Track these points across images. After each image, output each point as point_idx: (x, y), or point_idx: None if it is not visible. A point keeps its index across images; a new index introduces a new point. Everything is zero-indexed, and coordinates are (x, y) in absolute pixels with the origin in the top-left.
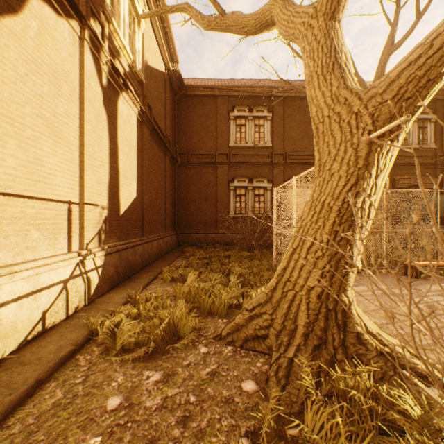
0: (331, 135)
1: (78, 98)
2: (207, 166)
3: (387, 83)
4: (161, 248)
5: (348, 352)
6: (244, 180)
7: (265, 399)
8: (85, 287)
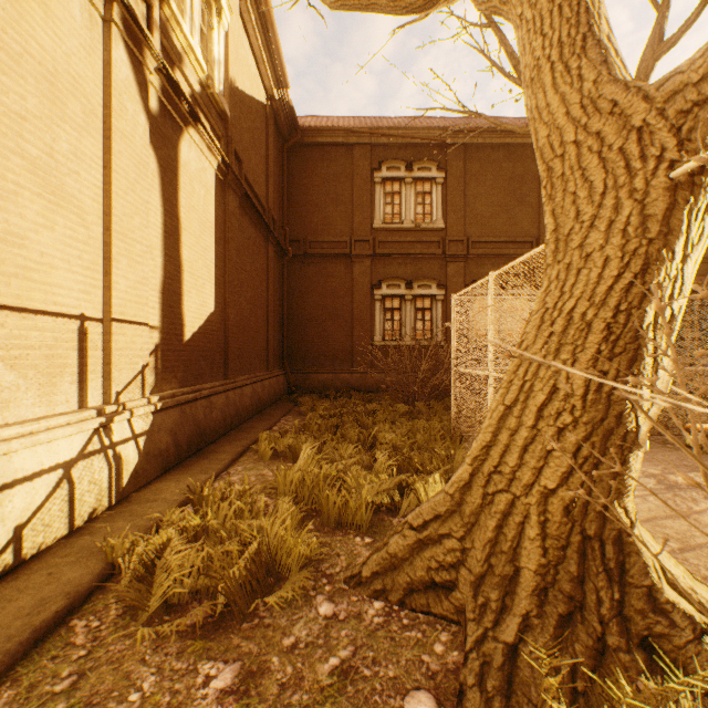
0: (581, 179)
1: (101, 129)
2: (336, 262)
3: None
4: (258, 397)
5: (631, 630)
6: (398, 285)
7: None
8: (111, 473)
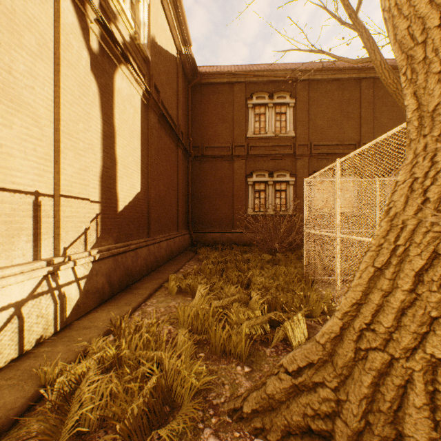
0: None
1: (52, 58)
2: (222, 160)
3: None
4: (171, 249)
5: None
6: (264, 174)
7: None
8: (56, 308)
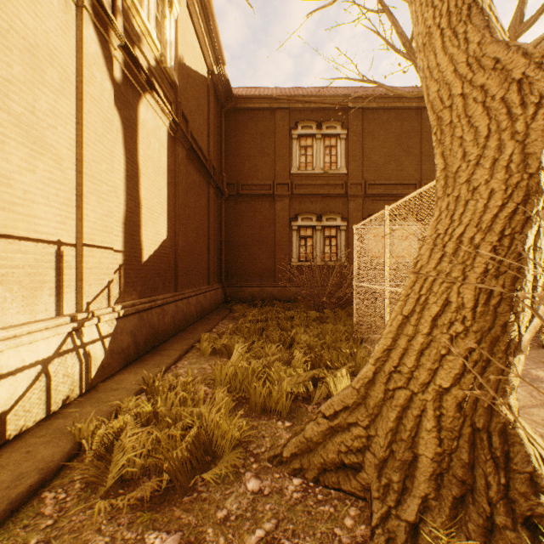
0: (467, 125)
1: (74, 93)
2: (262, 200)
3: None
4: (201, 306)
5: (516, 511)
6: (311, 218)
7: None
8: (81, 368)
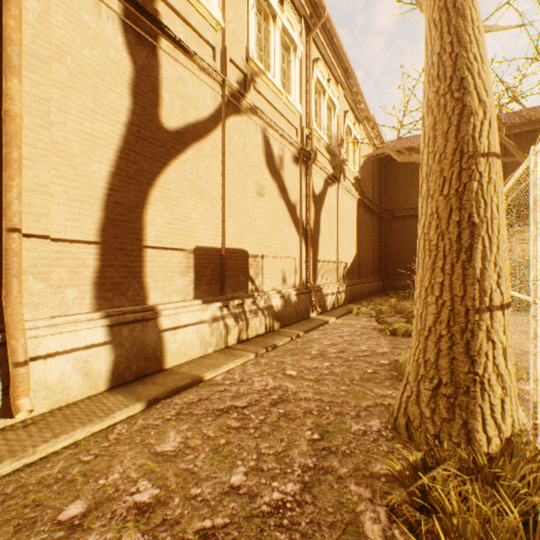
0: None
1: (336, 215)
2: (411, 219)
3: None
4: (370, 289)
5: None
6: None
7: None
8: (341, 298)
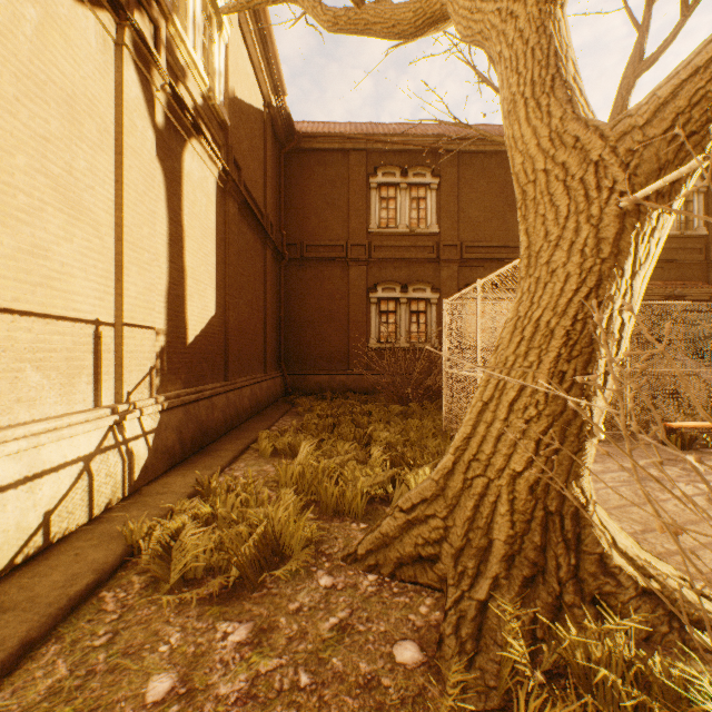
0: (549, 203)
1: (113, 146)
2: (332, 265)
3: (653, 108)
4: (257, 398)
5: (585, 590)
6: (394, 288)
7: (437, 681)
8: (124, 467)
